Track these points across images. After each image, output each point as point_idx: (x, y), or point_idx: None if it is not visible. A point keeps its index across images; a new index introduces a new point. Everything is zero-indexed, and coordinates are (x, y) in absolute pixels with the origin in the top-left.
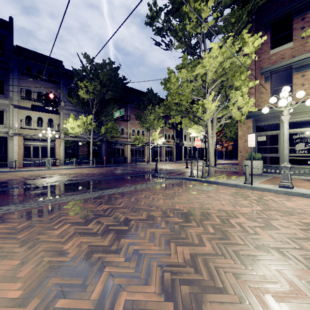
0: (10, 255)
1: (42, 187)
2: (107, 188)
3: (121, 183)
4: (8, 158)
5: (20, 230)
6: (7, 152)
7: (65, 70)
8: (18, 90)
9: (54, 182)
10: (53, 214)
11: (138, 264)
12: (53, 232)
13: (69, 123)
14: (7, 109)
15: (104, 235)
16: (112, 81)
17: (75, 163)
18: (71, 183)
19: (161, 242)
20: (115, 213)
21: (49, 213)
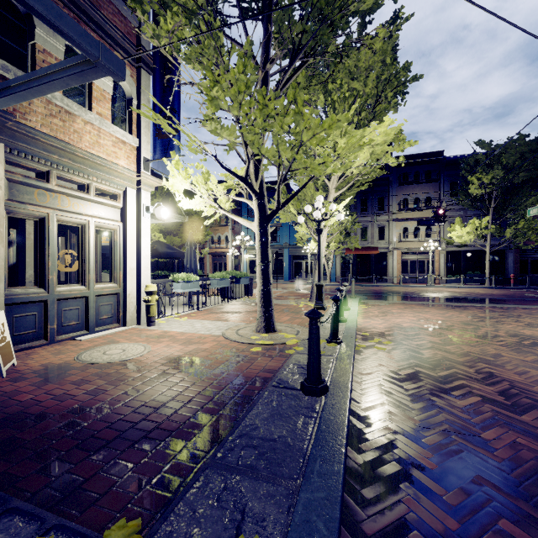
0: (453, 312)
1: (441, 298)
2: (508, 304)
3: (530, 303)
4: (388, 273)
5: (449, 309)
6: (387, 268)
7: (447, 161)
8: (396, 203)
9: (448, 296)
10: (463, 308)
11: (517, 321)
12: (467, 311)
13: (455, 231)
14: (387, 225)
15: (499, 316)
16: (525, 158)
17: (462, 282)
18: (467, 298)
19: (537, 321)
20: (510, 313)
21: (460, 307)
